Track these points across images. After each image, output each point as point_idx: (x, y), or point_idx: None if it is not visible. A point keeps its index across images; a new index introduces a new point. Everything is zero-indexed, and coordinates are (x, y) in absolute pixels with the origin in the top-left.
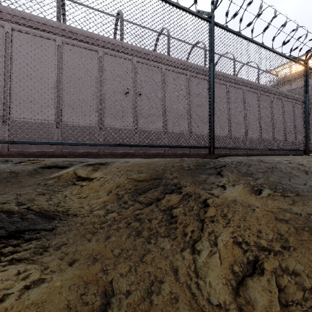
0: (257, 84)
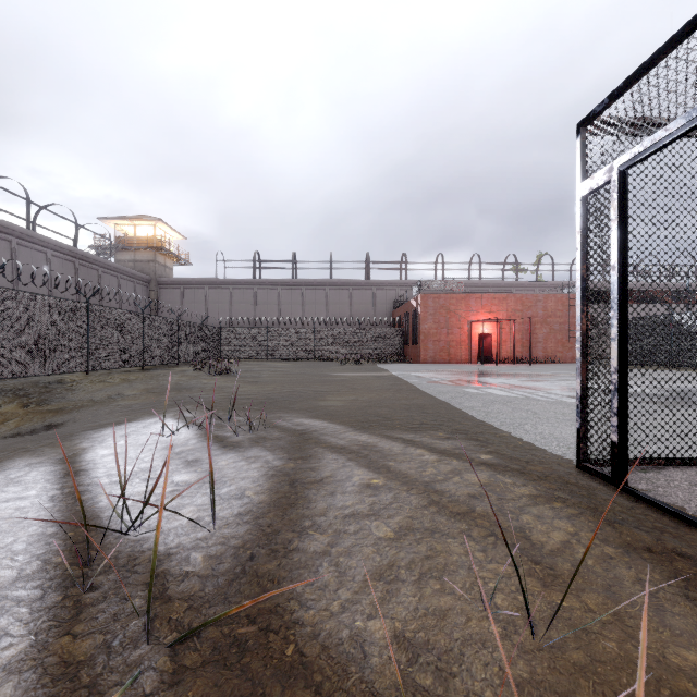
0: (74, 249)
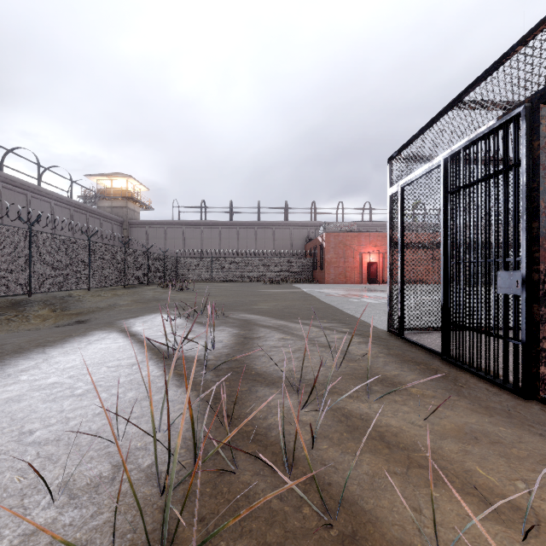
0: (70, 199)
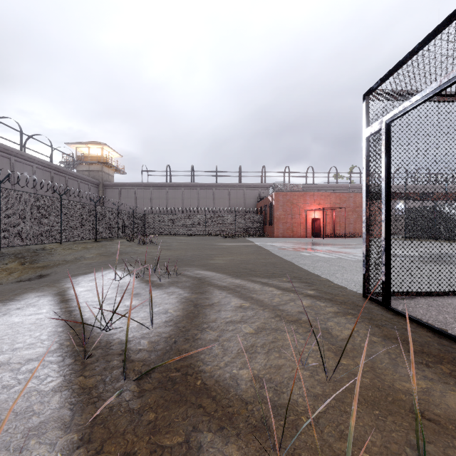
0: (50, 163)
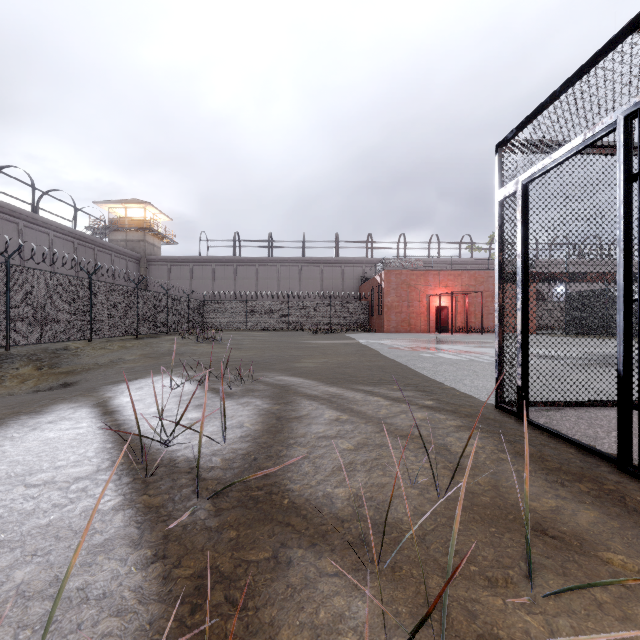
0: (73, 230)
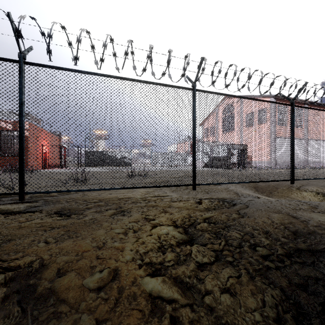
0: None
